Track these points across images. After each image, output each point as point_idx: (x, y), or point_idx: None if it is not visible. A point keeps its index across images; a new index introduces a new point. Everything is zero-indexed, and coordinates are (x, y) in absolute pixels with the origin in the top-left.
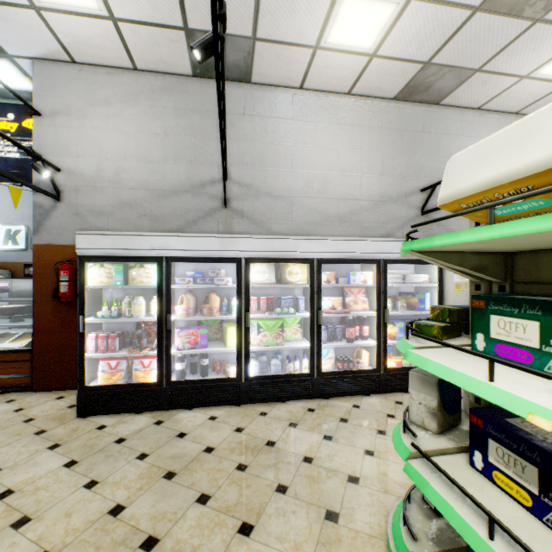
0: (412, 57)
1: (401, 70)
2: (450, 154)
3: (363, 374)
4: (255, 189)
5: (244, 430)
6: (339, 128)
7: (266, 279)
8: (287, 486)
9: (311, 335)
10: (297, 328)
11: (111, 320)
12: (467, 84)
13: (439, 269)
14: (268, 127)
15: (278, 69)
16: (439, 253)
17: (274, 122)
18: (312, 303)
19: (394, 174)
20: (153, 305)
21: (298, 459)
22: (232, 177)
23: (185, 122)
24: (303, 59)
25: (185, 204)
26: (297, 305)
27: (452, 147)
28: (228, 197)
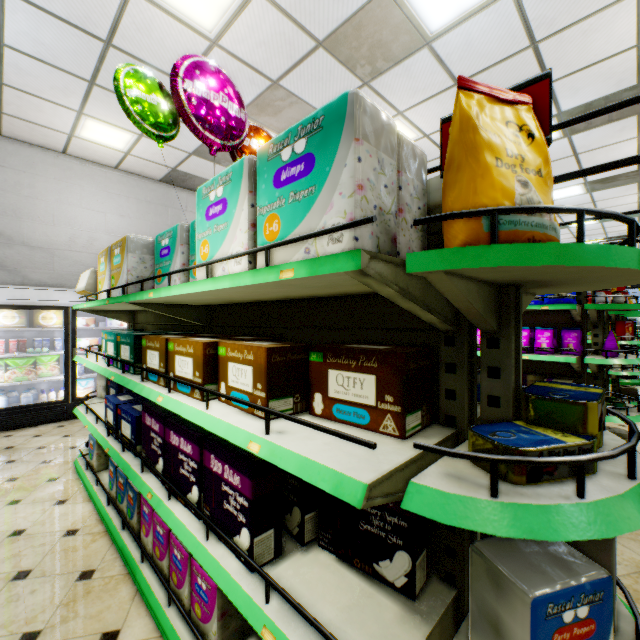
0: (161, 163)
1: (156, 167)
2: None
3: None
4: (8, 237)
5: None
6: (107, 195)
7: (16, 324)
8: (17, 460)
9: (66, 369)
10: (56, 365)
11: None
12: None
13: None
14: (25, 181)
15: (34, 136)
16: (93, 310)
17: (33, 178)
18: (67, 342)
19: None
20: None
21: (34, 449)
22: None
23: None
24: (60, 138)
25: None
26: (55, 346)
27: None
28: None
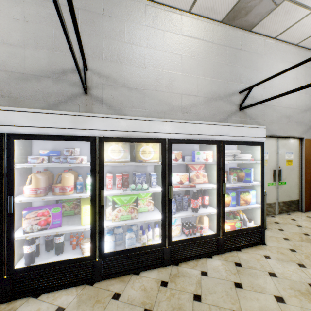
0: None
1: None
2: (258, 68)
3: (206, 239)
4: (113, 80)
5: None
6: (182, 38)
7: (121, 158)
8: None
9: (163, 209)
10: (150, 200)
11: None
12: (275, 12)
13: (262, 149)
14: (125, 28)
15: None
16: None
17: (130, 26)
18: (164, 179)
19: (221, 78)
20: None
21: None
22: (92, 67)
23: (45, 12)
24: None
25: (46, 88)
26: (150, 181)
27: (259, 63)
28: (88, 85)
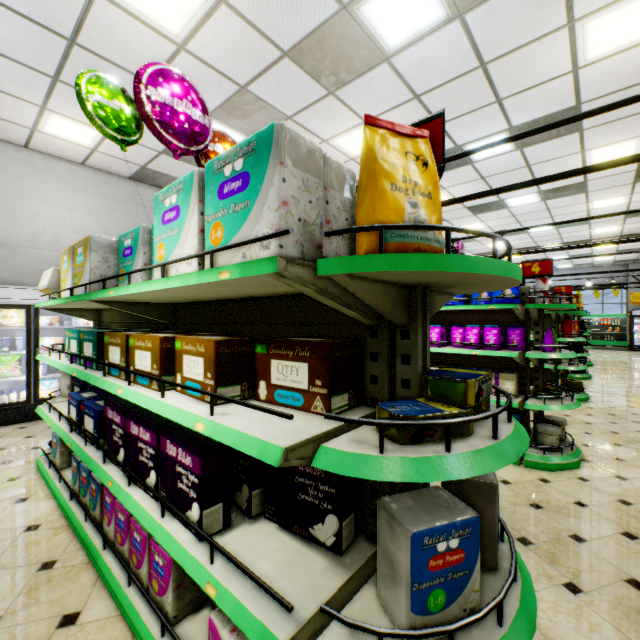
0: (130, 160)
1: (125, 164)
2: None
3: None
4: None
5: None
6: (73, 191)
7: None
8: None
9: (28, 369)
10: (17, 365)
11: None
12: None
13: None
14: None
15: None
16: (56, 309)
17: None
18: (29, 342)
19: None
20: None
21: None
22: None
23: None
24: (22, 132)
25: None
26: (16, 345)
27: None
28: None
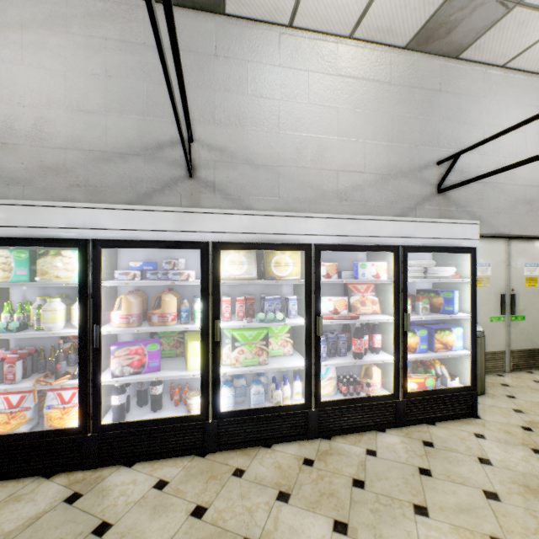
0: None
1: None
2: (471, 120)
3: (376, 402)
4: (231, 154)
5: (206, 513)
6: (338, 80)
7: (243, 273)
8: None
9: (307, 351)
10: (287, 338)
11: (5, 335)
12: (500, 25)
13: (472, 259)
14: (248, 74)
15: None
16: None
17: (256, 68)
18: (308, 305)
19: (405, 142)
20: (76, 311)
21: None
22: (200, 137)
23: (134, 60)
24: None
25: (136, 172)
26: (287, 308)
27: (473, 112)
28: (194, 164)
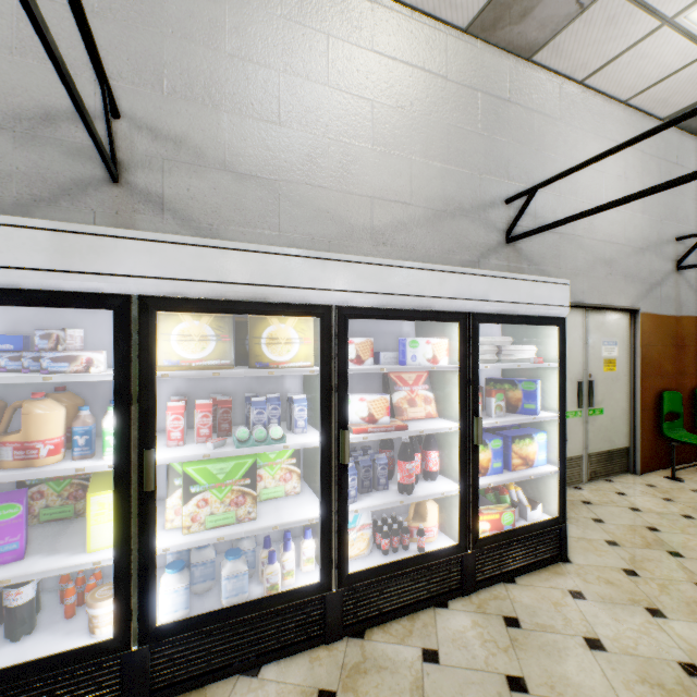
0: None
1: None
2: (546, 148)
3: (435, 561)
4: (194, 150)
5: None
6: (373, 58)
7: (207, 357)
8: None
9: (324, 491)
10: (291, 466)
11: None
12: (587, 17)
13: (561, 335)
14: (226, 17)
15: None
16: None
17: (240, 12)
18: (326, 412)
19: (466, 166)
20: None
21: None
22: (134, 112)
23: None
24: None
25: None
26: (291, 416)
27: (548, 137)
28: (122, 160)
